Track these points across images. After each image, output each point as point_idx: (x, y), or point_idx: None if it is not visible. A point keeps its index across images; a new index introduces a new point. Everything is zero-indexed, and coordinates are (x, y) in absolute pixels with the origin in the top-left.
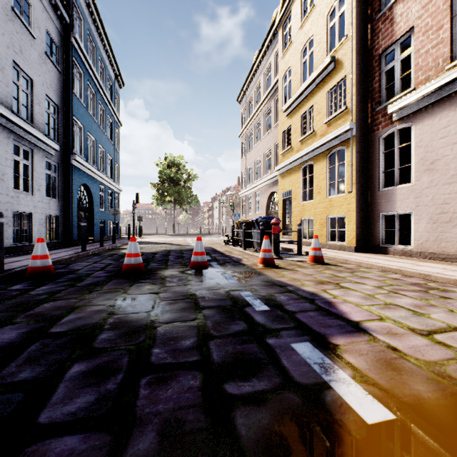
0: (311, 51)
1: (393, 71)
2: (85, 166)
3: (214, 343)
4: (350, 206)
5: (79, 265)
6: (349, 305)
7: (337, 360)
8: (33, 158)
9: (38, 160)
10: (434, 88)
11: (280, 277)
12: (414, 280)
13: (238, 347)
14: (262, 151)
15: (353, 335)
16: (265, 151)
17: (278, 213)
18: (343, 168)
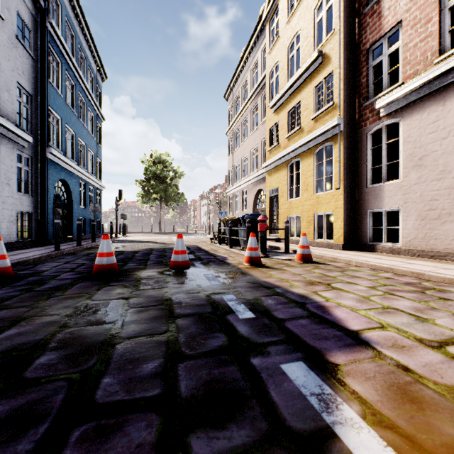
0: (298, 46)
1: (380, 67)
2: (62, 160)
3: (184, 366)
4: (337, 202)
5: (47, 266)
6: (344, 309)
7: (339, 389)
8: (2, 150)
9: (8, 152)
10: (423, 82)
11: (267, 277)
12: (407, 279)
13: (214, 371)
14: (249, 148)
15: (354, 350)
16: (252, 148)
17: (265, 210)
18: (330, 166)
